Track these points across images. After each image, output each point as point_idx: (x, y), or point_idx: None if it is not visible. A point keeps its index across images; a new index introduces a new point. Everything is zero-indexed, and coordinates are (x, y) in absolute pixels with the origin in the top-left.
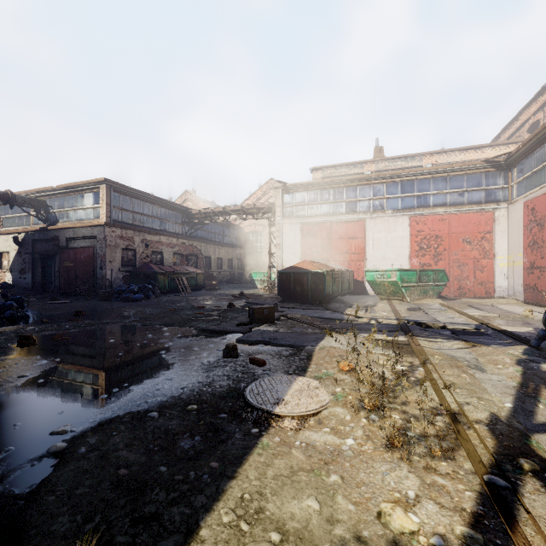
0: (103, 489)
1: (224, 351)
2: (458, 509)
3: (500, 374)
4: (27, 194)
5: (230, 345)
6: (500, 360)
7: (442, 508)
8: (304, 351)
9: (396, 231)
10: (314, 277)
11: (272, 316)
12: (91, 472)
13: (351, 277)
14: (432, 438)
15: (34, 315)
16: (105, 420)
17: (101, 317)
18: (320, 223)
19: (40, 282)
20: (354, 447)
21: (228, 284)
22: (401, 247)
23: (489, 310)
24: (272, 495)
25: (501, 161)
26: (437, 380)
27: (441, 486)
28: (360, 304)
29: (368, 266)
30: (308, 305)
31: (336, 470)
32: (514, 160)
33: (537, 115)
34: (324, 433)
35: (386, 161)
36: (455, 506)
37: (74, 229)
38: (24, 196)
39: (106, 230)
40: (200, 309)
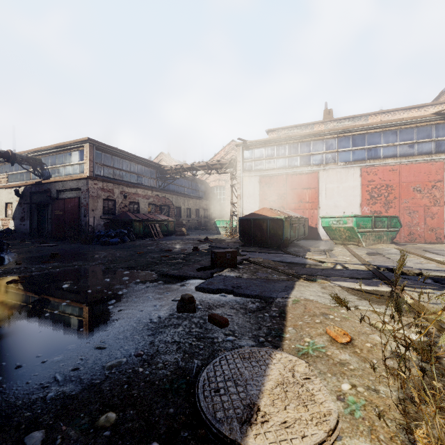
0: None
1: (179, 304)
2: None
3: None
4: (26, 153)
5: (186, 296)
6: None
7: None
8: (274, 304)
9: (347, 181)
10: (273, 223)
11: (235, 261)
12: None
13: (305, 224)
14: None
15: (10, 257)
16: None
17: (72, 260)
18: (276, 175)
19: (36, 228)
20: None
21: (195, 230)
22: (352, 196)
23: None
24: None
25: None
26: None
27: None
28: (317, 249)
29: (321, 214)
30: (268, 249)
31: None
32: None
33: None
34: None
35: (334, 122)
36: None
37: (63, 182)
38: (22, 155)
39: (89, 183)
40: (166, 252)
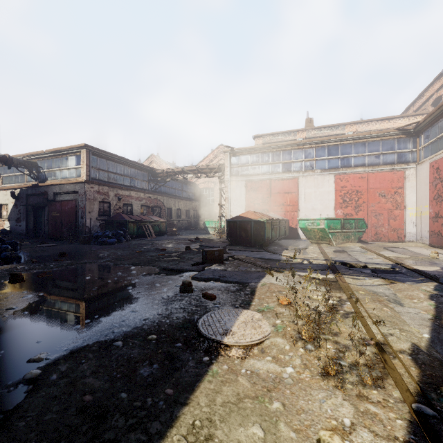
0: (69, 415)
1: (181, 287)
2: (391, 438)
3: (416, 308)
4: (22, 157)
5: (186, 282)
6: (415, 295)
7: (376, 437)
8: (248, 287)
9: (323, 187)
10: (256, 225)
11: (222, 257)
12: (60, 398)
13: (286, 225)
14: (363, 367)
15: (25, 256)
16: (76, 348)
17: (81, 258)
18: (261, 180)
19: (32, 229)
20: (293, 375)
21: (186, 230)
22: (328, 200)
23: (401, 252)
24: (220, 422)
25: (410, 129)
26: (362, 313)
27: (374, 414)
28: (294, 247)
29: (300, 216)
30: (251, 248)
31: (278, 397)
32: (421, 128)
33: (440, 92)
34: (267, 362)
35: (315, 130)
36: (389, 434)
37: (60, 185)
38: (19, 159)
39: (86, 186)
40: (162, 251)
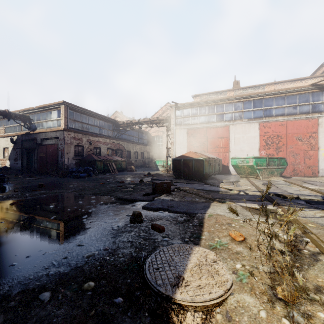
0: None
1: (131, 217)
2: None
3: None
4: (19, 112)
5: (136, 212)
6: None
7: None
8: (195, 217)
9: (250, 133)
10: (196, 162)
11: (169, 189)
12: None
13: (220, 163)
14: None
15: (10, 186)
16: None
17: (54, 188)
18: (199, 128)
19: (26, 166)
20: None
21: (141, 168)
22: (253, 143)
23: (321, 185)
24: None
25: (323, 84)
26: None
27: None
28: (227, 181)
29: (231, 156)
30: (193, 181)
31: None
32: None
33: None
34: None
35: (241, 90)
36: None
37: (45, 133)
38: (16, 113)
39: (64, 133)
40: (120, 183)
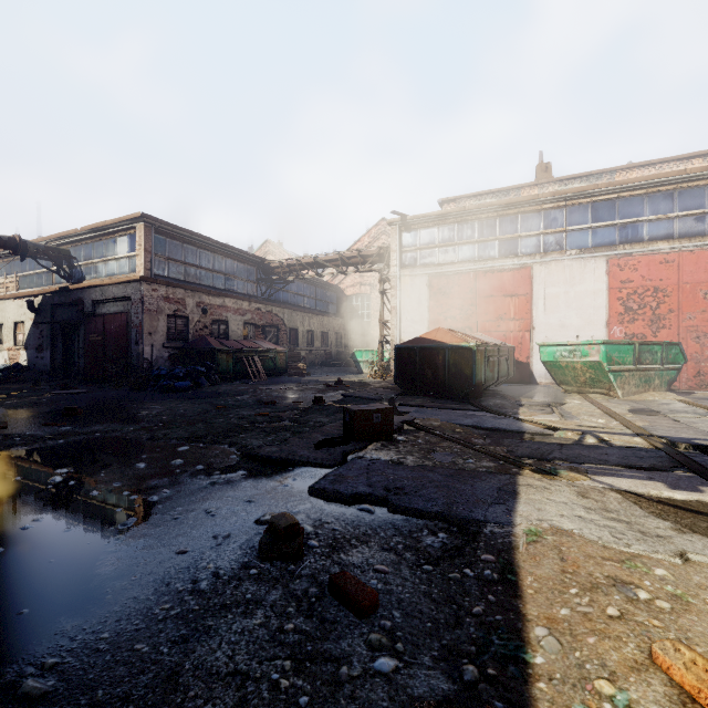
0: None
1: (264, 540)
2: None
3: None
4: (46, 241)
5: (281, 523)
6: None
7: None
8: (482, 541)
9: (584, 283)
10: (455, 355)
11: (389, 427)
12: None
13: (510, 356)
14: None
15: None
16: None
17: (97, 420)
18: (458, 273)
19: (61, 364)
20: None
21: (322, 367)
22: (592, 309)
23: None
24: None
25: None
26: None
27: None
28: (533, 401)
29: (536, 339)
30: (446, 402)
31: None
32: None
33: None
34: None
35: (555, 184)
36: None
37: (102, 287)
38: (38, 244)
39: (143, 288)
40: (267, 406)
